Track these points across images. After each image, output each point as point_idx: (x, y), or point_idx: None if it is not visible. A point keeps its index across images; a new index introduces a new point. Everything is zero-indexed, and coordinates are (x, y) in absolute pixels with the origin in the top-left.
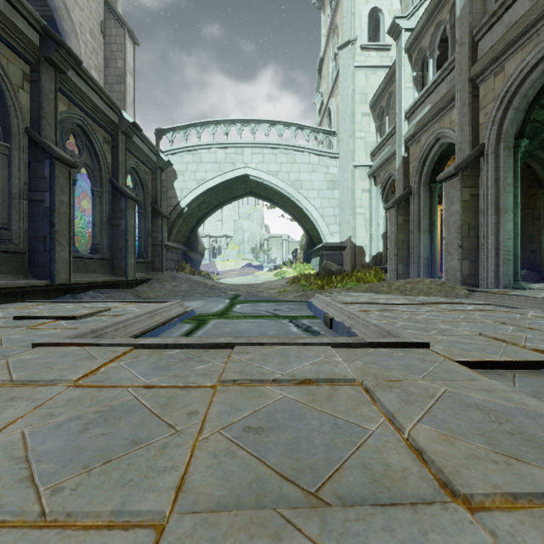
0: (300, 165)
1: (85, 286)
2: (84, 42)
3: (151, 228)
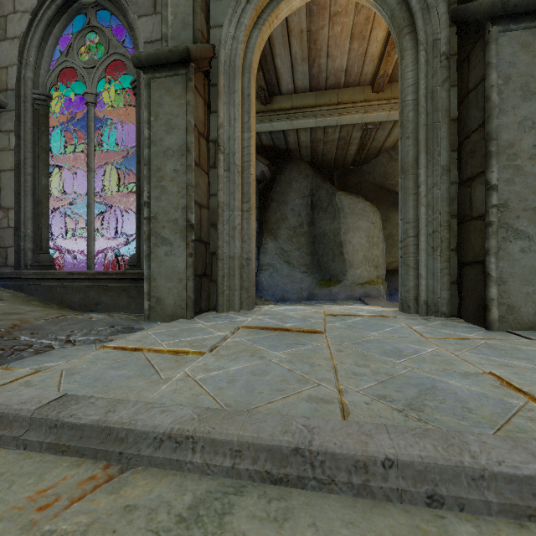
0: None
1: None
2: None
3: None
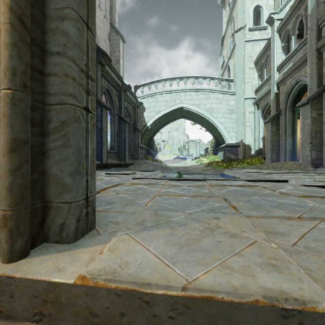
0: (212, 100)
1: (111, 165)
2: (102, 46)
3: (133, 137)
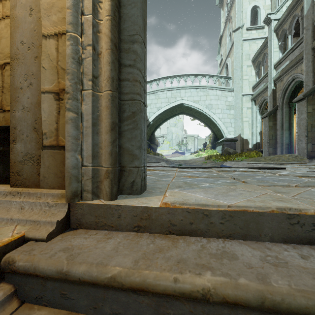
0: (211, 96)
1: None
2: None
3: None
